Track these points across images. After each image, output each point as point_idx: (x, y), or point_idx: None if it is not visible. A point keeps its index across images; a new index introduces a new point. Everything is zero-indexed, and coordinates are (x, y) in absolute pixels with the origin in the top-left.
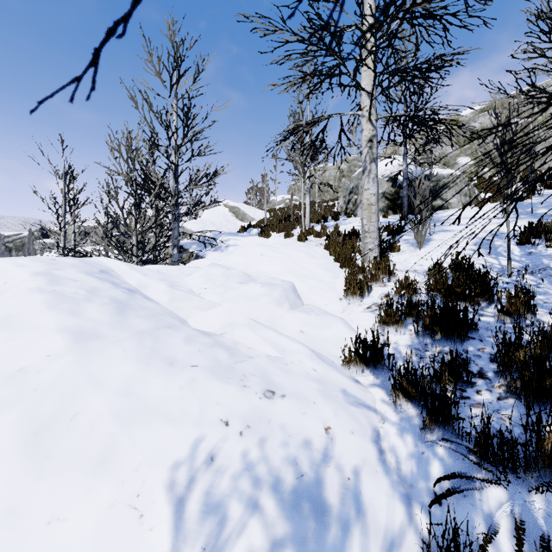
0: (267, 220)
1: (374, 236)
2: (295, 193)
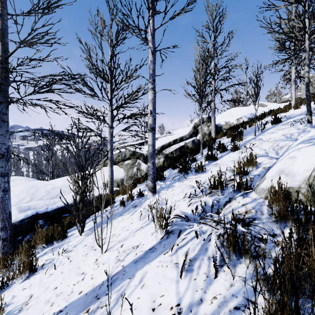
0: None
1: (304, 95)
2: (300, 91)
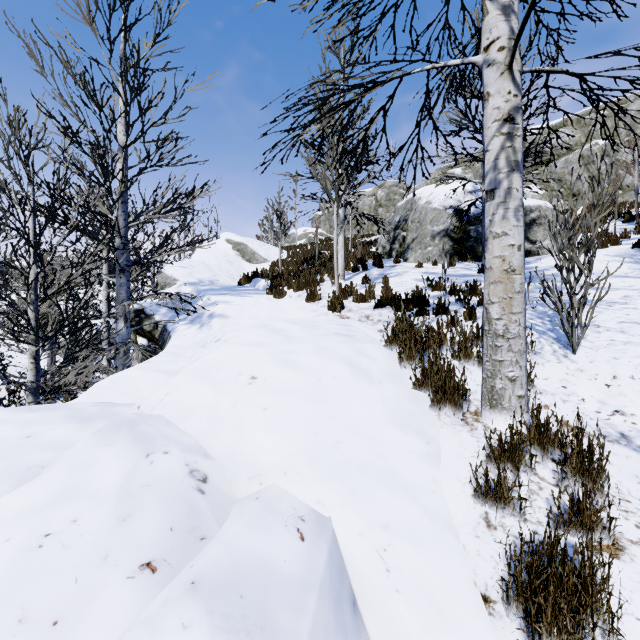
0: (284, 262)
1: (519, 347)
2: (320, 225)
